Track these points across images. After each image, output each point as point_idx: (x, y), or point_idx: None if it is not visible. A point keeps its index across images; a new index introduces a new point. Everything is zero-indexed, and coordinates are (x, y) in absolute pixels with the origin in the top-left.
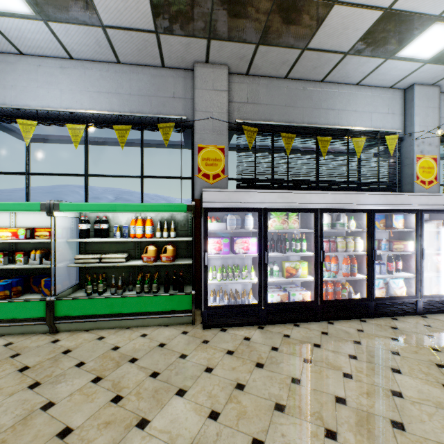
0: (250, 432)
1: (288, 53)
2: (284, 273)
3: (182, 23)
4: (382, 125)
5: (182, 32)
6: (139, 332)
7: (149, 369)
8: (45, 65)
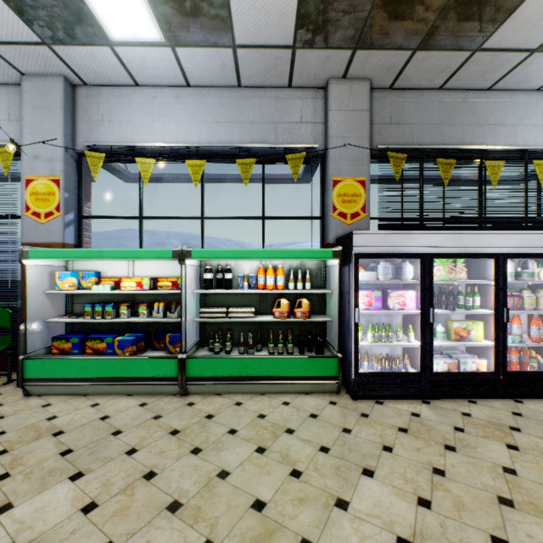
0: (483, 527)
1: (452, 57)
2: (450, 335)
3: (328, 34)
4: None
5: (325, 44)
6: (279, 399)
7: (314, 442)
8: (160, 96)
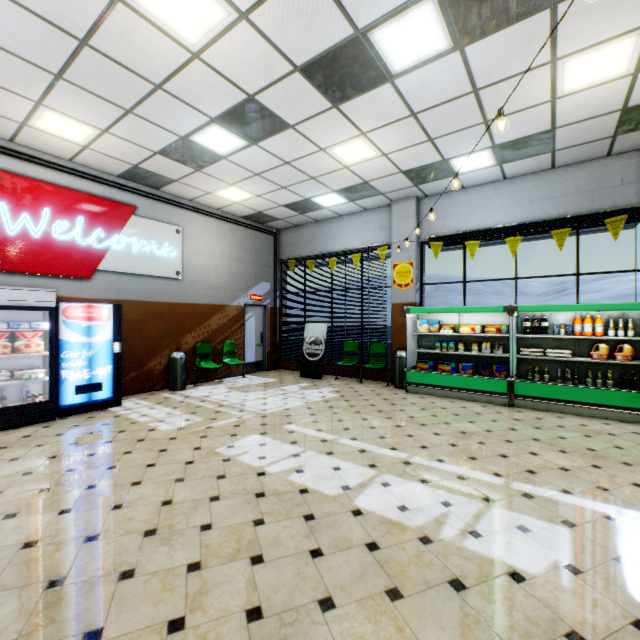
0: None
1: None
2: None
3: None
4: None
5: None
6: (598, 421)
7: (635, 442)
8: (481, 192)
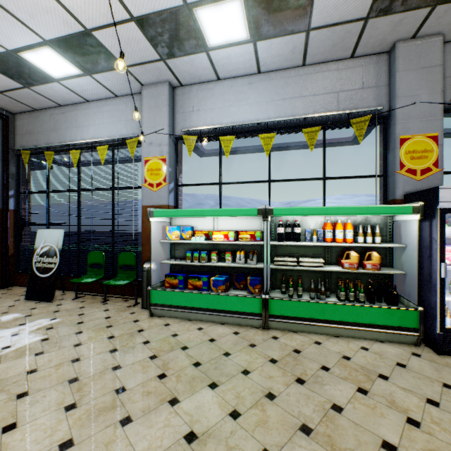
0: None
1: None
2: None
3: None
4: None
5: (401, 7)
6: (355, 344)
7: (416, 393)
8: (236, 85)
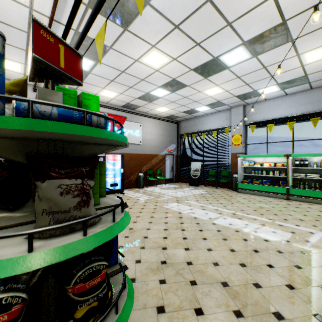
0: None
1: None
2: None
3: None
4: None
5: None
6: None
7: None
8: (275, 101)
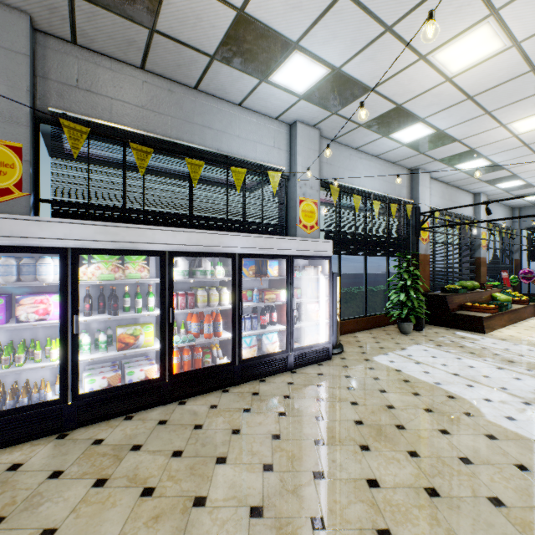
0: None
1: (130, 27)
2: (117, 344)
3: None
4: (268, 159)
5: None
6: None
7: None
8: None
